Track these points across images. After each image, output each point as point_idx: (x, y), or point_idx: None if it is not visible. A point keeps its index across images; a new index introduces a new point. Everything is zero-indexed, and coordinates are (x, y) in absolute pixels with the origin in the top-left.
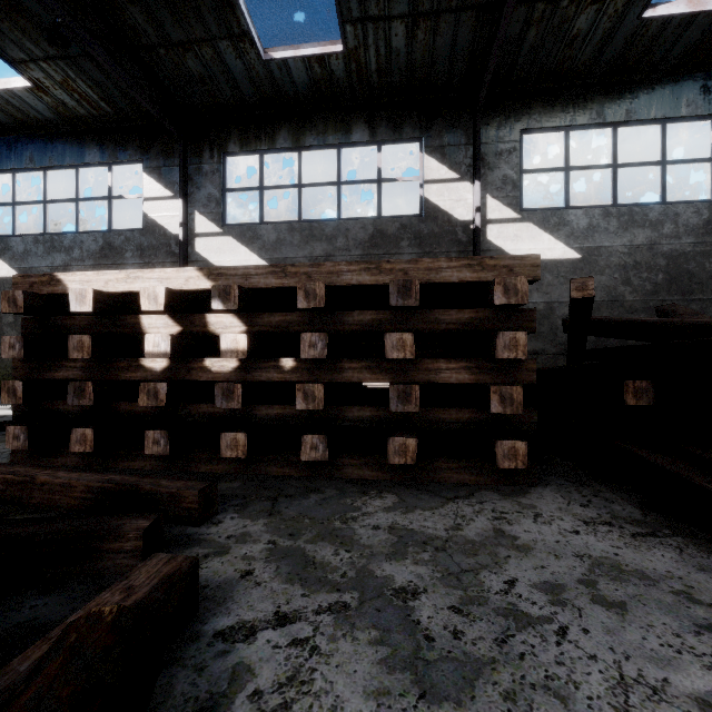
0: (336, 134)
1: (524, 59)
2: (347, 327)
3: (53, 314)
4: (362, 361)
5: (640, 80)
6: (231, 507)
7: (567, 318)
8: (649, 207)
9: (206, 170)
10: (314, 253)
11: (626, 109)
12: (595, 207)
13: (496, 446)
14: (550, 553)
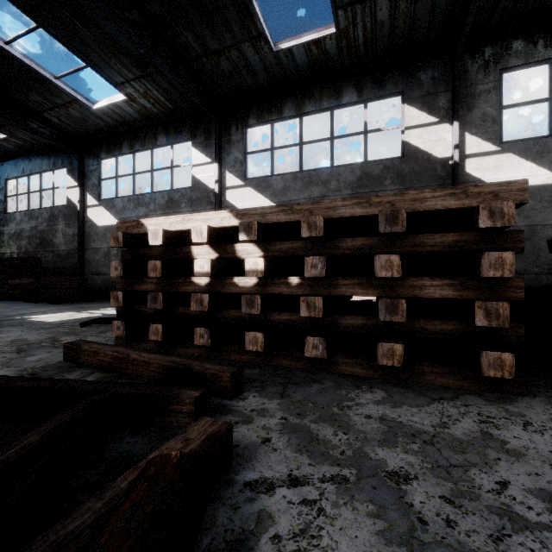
0: (329, 99)
1: (504, 4)
2: (341, 251)
3: (139, 247)
4: (354, 278)
5: None
6: (253, 388)
7: None
8: None
9: (233, 140)
10: (312, 195)
11: None
12: None
13: (481, 356)
14: (544, 462)
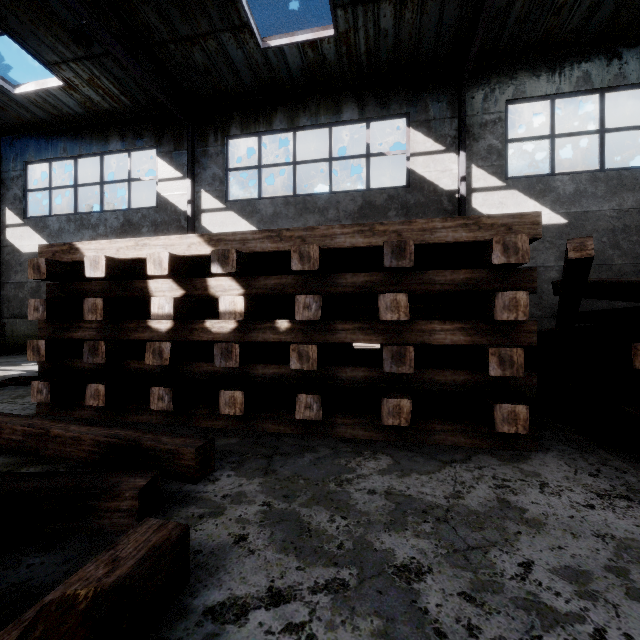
0: (328, 114)
1: (510, 31)
2: (340, 289)
3: (73, 280)
4: (355, 322)
5: (629, 45)
6: (228, 464)
7: (558, 281)
8: (639, 170)
9: (211, 153)
10: (307, 224)
11: (615, 74)
12: (582, 172)
13: (495, 410)
14: (565, 531)
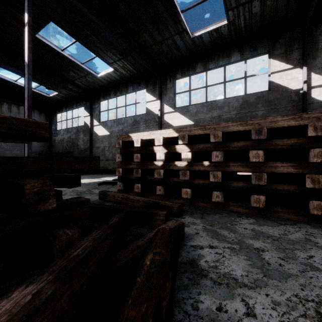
0: (223, 60)
1: None
2: (231, 148)
3: (128, 147)
4: (238, 162)
5: None
6: (187, 214)
7: None
8: None
9: (168, 87)
10: (213, 115)
11: None
12: None
13: (309, 203)
14: None
